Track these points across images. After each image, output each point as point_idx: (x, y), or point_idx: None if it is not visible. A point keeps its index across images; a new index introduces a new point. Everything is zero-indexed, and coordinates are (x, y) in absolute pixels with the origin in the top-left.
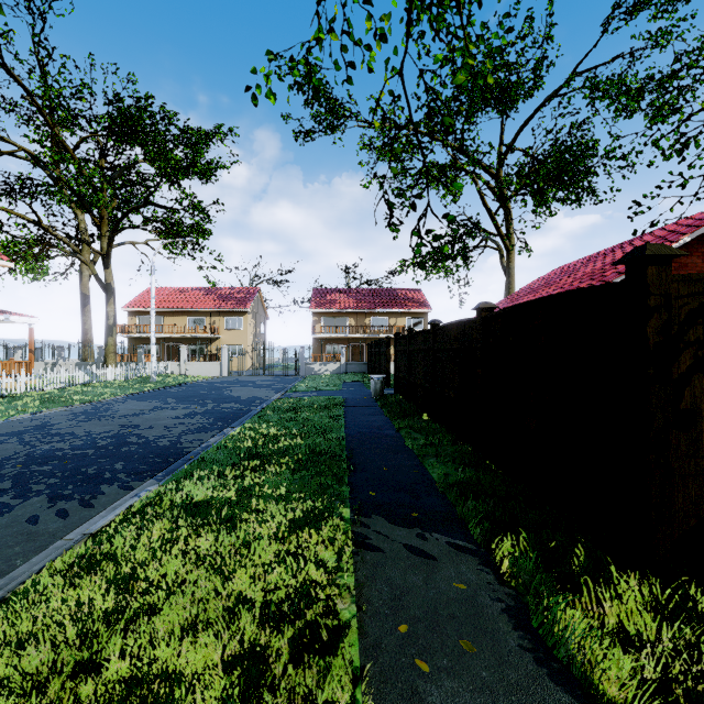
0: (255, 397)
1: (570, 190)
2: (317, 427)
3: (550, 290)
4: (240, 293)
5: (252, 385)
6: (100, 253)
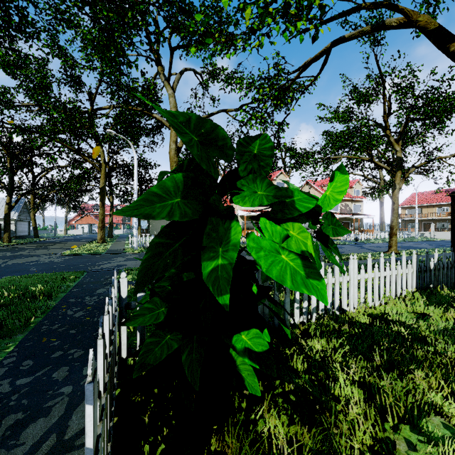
0: None
1: None
2: None
3: None
4: None
5: None
6: None
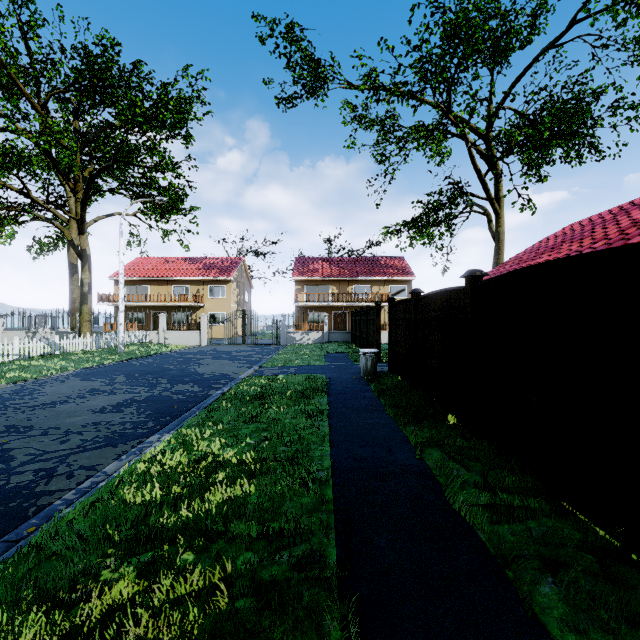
0: (222, 374)
1: (569, 147)
2: (286, 439)
3: (585, 244)
4: (224, 262)
5: (226, 357)
6: (75, 218)
